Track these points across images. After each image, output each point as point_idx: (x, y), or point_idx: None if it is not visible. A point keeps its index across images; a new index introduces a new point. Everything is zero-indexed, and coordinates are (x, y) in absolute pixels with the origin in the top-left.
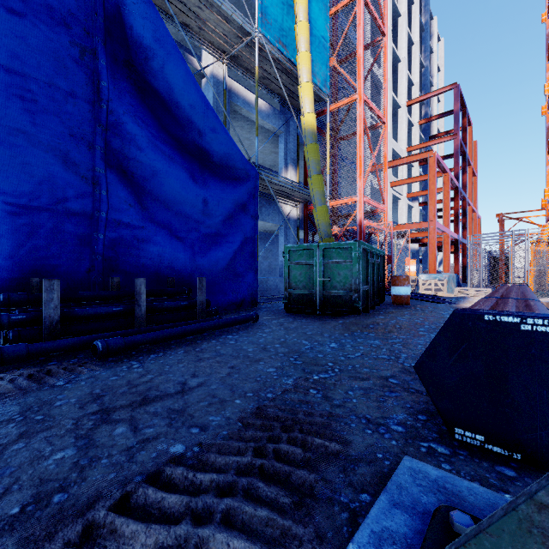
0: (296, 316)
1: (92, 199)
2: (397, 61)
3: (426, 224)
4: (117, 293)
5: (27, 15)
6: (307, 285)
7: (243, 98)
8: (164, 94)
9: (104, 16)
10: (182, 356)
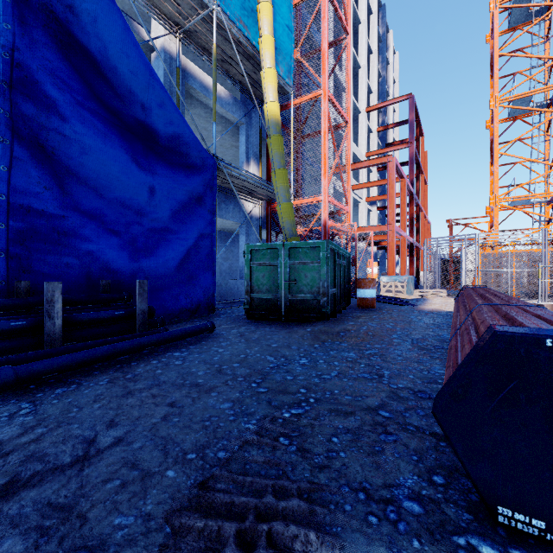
0: (259, 324)
1: None
2: (357, 67)
3: (386, 227)
4: (24, 301)
5: None
6: (271, 288)
7: (199, 80)
8: (96, 54)
9: None
10: (103, 389)
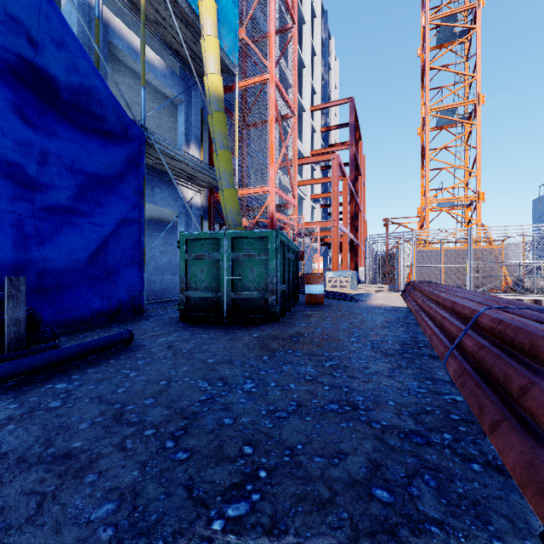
0: (195, 329)
1: None
2: (302, 66)
3: (330, 223)
4: None
5: None
6: (211, 285)
7: (127, 41)
8: None
9: None
10: None
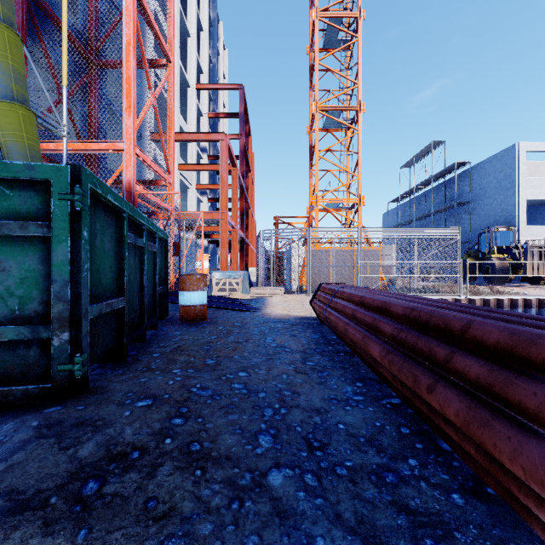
0: None
1: None
2: (186, 33)
3: (218, 215)
4: None
5: None
6: None
7: None
8: None
9: None
10: None
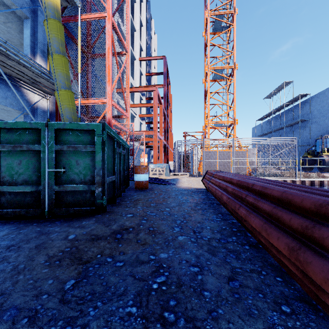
0: (2, 230)
1: None
2: (134, 30)
3: (152, 132)
4: None
5: None
6: (30, 178)
7: None
8: None
9: None
10: None
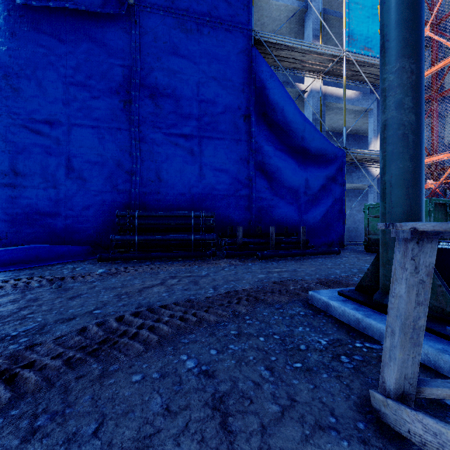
0: (372, 254)
1: (249, 188)
2: None
3: None
4: (260, 234)
5: (226, 112)
6: None
7: (335, 95)
8: (282, 124)
9: (253, 96)
10: (293, 263)
